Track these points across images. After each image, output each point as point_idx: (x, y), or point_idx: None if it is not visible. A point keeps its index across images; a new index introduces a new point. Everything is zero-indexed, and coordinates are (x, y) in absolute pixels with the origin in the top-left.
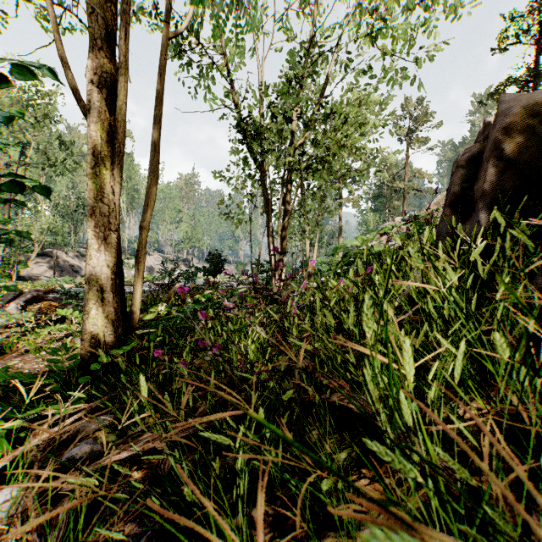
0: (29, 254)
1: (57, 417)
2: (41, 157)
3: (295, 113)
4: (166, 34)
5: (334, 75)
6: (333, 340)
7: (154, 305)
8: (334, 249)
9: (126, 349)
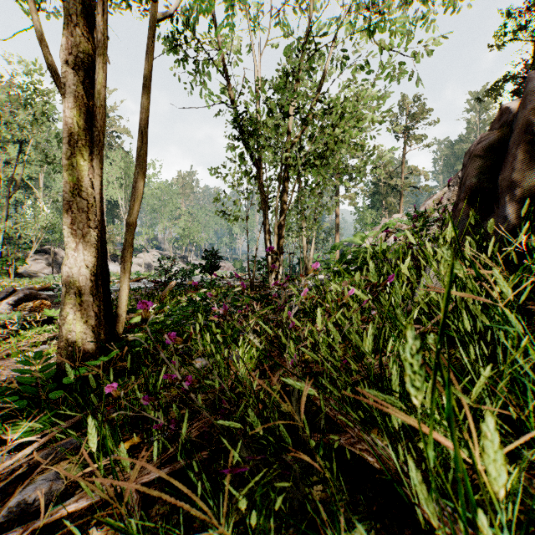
0: (27, 251)
1: (15, 444)
2: (39, 154)
3: (292, 109)
4: (153, 16)
5: (332, 72)
6: (350, 395)
7: None
8: (333, 247)
9: (104, 359)
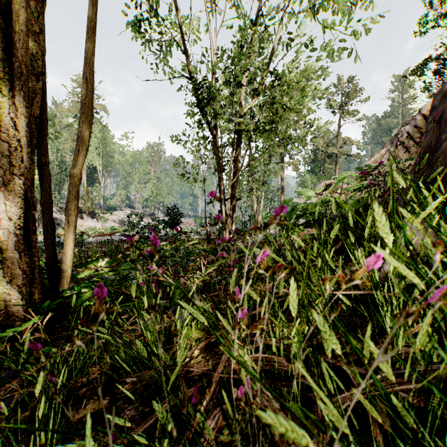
0: None
1: None
2: None
3: (244, 81)
4: None
5: (278, 54)
6: None
7: (95, 260)
8: (282, 203)
9: (17, 330)
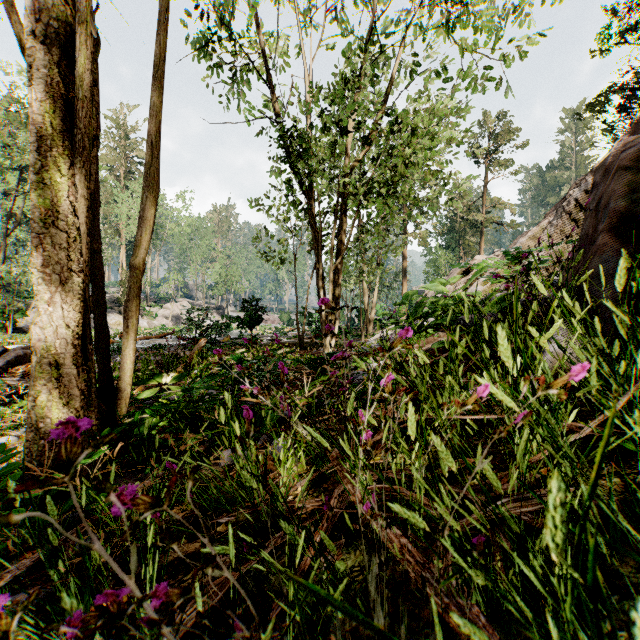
0: (30, 301)
1: None
2: None
3: (351, 125)
4: None
5: (399, 82)
6: None
7: (157, 375)
8: (404, 296)
9: (85, 462)
